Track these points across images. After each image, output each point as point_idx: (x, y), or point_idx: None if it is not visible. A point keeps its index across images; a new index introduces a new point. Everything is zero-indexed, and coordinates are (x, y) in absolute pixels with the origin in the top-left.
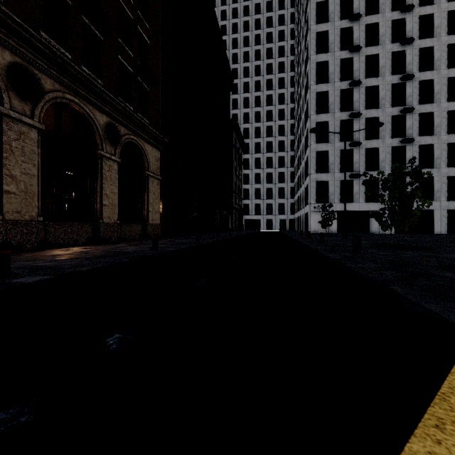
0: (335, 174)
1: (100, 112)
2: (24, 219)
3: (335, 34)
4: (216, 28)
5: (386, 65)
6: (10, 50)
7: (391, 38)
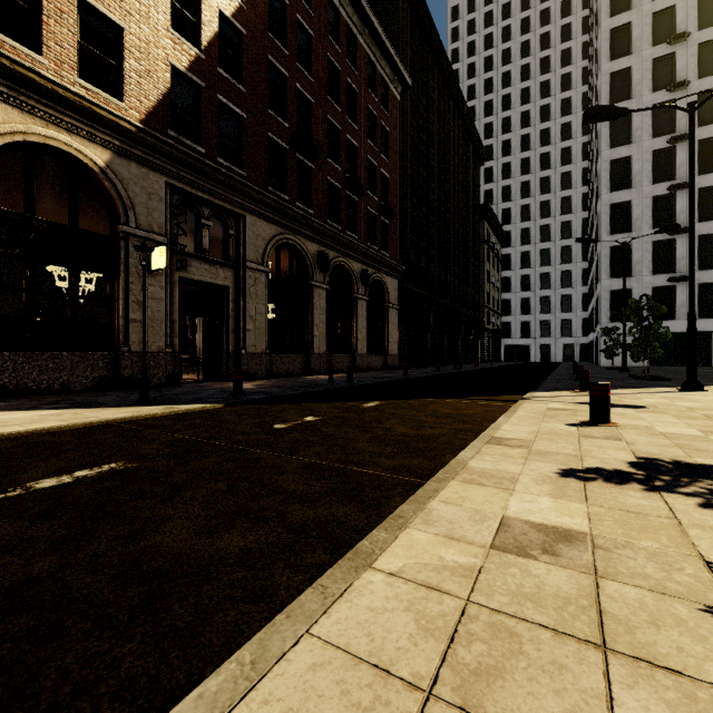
0: (643, 278)
1: (356, 262)
2: (321, 353)
3: (644, 69)
4: (459, 102)
5: None
6: (316, 243)
7: None
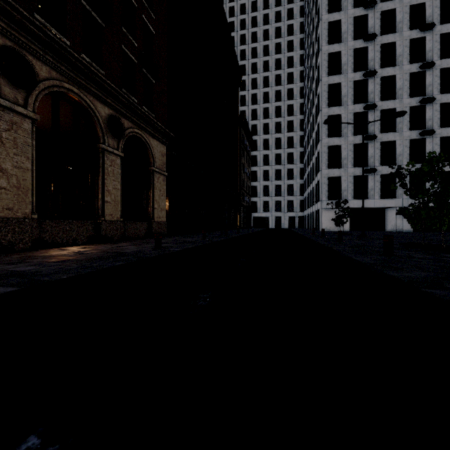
0: (348, 169)
1: (102, 104)
2: (16, 216)
3: (349, 23)
4: (224, 22)
5: (403, 54)
6: None
7: (409, 24)
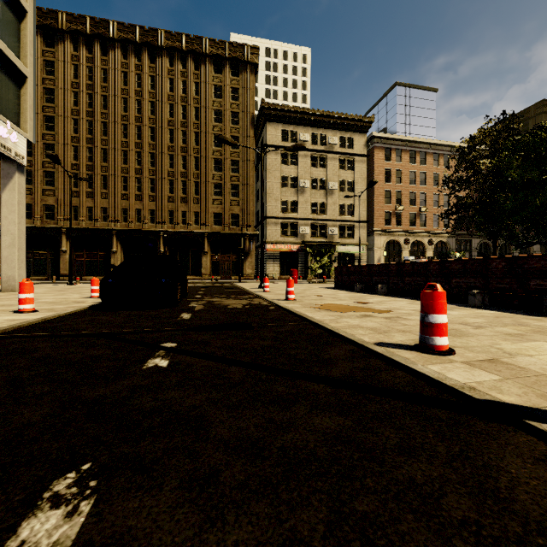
0: None
1: None
2: None
3: None
4: None
5: None
6: None
7: None
